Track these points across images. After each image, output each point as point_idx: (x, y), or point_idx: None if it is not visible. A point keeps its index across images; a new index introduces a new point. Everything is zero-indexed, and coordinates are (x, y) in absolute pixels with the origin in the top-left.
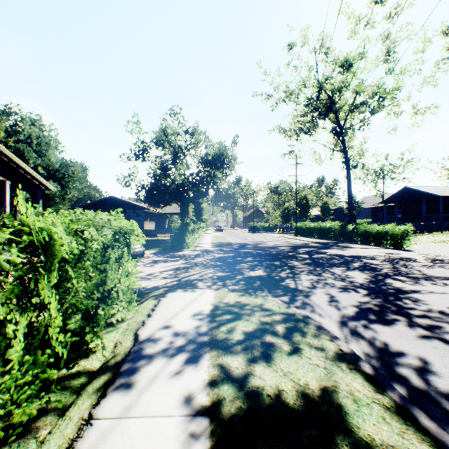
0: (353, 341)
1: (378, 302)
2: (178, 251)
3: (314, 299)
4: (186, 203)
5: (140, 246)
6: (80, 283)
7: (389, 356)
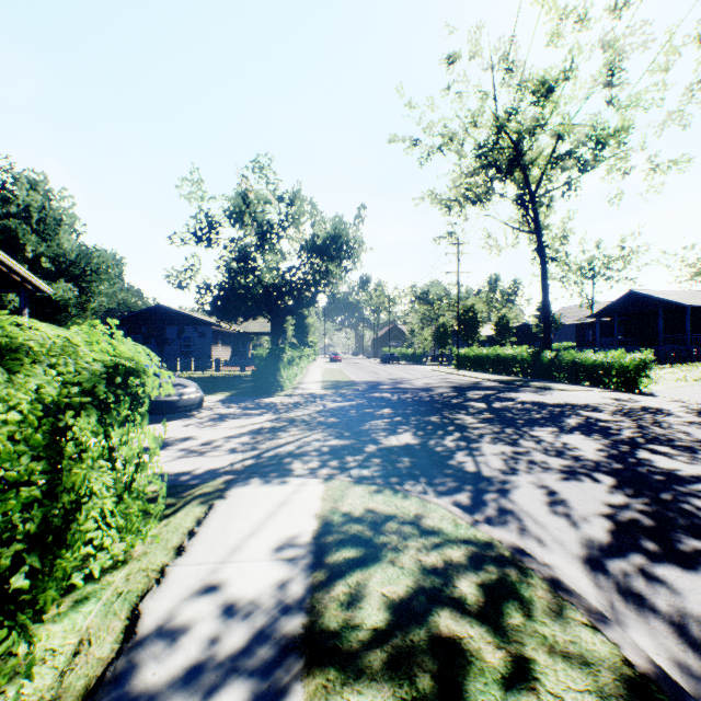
0: (637, 620)
1: (646, 505)
2: (265, 396)
3: (520, 501)
4: (280, 315)
5: (195, 390)
6: None
7: None
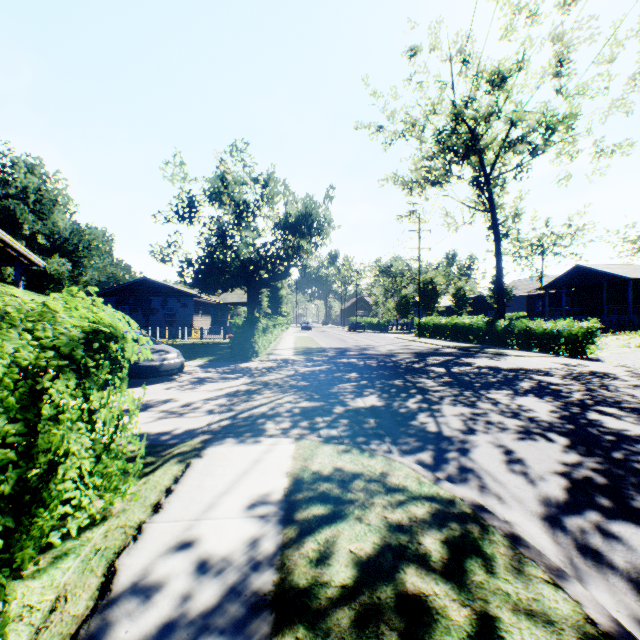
0: (596, 577)
1: (598, 463)
2: (241, 362)
3: (479, 459)
4: (256, 287)
5: (176, 355)
6: None
7: None
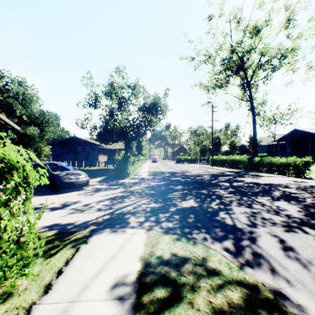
0: None
1: None
2: (120, 179)
3: (264, 247)
4: (129, 141)
5: (84, 176)
6: None
7: None
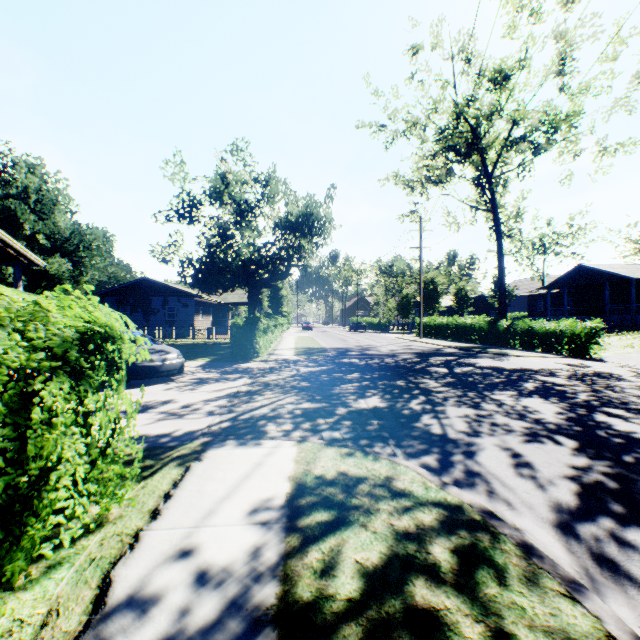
0: (614, 589)
1: (609, 467)
2: (242, 362)
3: (486, 463)
4: (256, 287)
5: (177, 356)
6: None
7: None
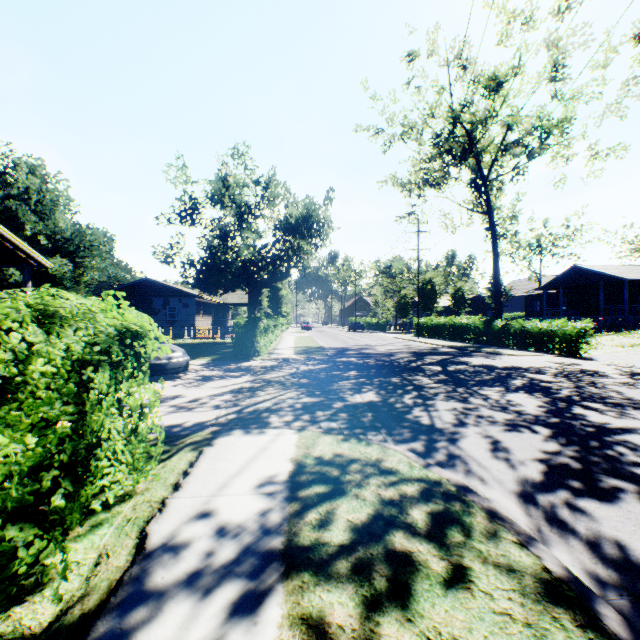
0: (559, 540)
1: (575, 451)
2: (243, 361)
3: (467, 448)
4: (256, 288)
5: (182, 354)
6: (2, 448)
7: (639, 578)
